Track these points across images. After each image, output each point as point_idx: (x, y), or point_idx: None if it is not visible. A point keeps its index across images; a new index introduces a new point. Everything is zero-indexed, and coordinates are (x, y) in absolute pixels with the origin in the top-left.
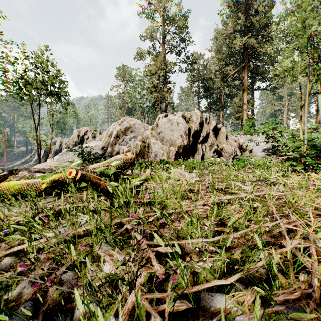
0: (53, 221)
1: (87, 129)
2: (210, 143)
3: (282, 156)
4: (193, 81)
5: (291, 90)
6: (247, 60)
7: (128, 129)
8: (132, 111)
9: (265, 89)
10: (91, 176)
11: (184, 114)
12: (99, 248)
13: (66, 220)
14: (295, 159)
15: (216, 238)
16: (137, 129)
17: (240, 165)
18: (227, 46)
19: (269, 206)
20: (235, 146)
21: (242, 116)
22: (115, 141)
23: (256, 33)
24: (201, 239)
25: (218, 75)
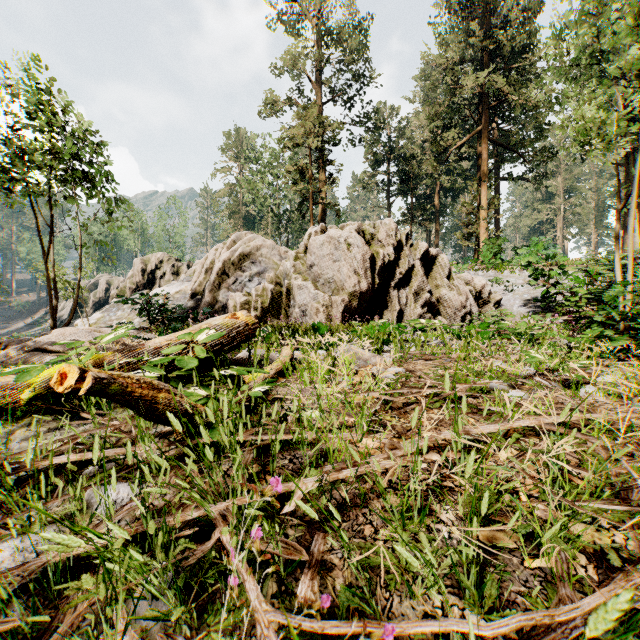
0: (16, 513)
1: (161, 257)
2: (416, 287)
3: (562, 314)
4: (379, 161)
5: (571, 181)
6: (486, 119)
7: (246, 256)
8: (255, 221)
9: (521, 178)
10: (134, 377)
11: (363, 226)
12: (125, 628)
13: (63, 499)
14: (593, 321)
15: (510, 623)
16: (264, 258)
17: (483, 335)
18: (448, 90)
19: (600, 459)
20: (468, 294)
21: (477, 232)
22: (219, 281)
23: (505, 65)
24: (458, 625)
25: (428, 151)
